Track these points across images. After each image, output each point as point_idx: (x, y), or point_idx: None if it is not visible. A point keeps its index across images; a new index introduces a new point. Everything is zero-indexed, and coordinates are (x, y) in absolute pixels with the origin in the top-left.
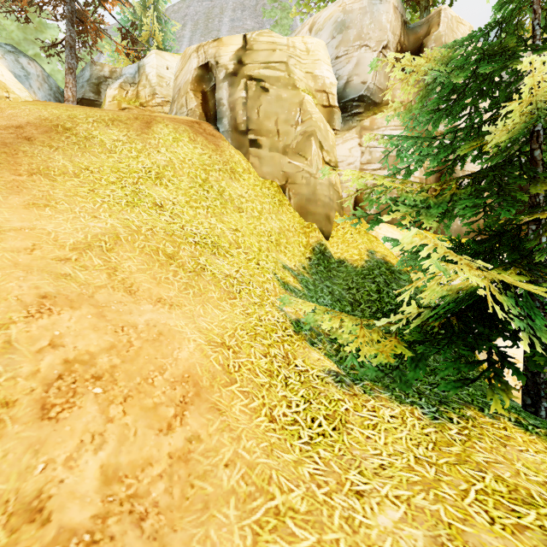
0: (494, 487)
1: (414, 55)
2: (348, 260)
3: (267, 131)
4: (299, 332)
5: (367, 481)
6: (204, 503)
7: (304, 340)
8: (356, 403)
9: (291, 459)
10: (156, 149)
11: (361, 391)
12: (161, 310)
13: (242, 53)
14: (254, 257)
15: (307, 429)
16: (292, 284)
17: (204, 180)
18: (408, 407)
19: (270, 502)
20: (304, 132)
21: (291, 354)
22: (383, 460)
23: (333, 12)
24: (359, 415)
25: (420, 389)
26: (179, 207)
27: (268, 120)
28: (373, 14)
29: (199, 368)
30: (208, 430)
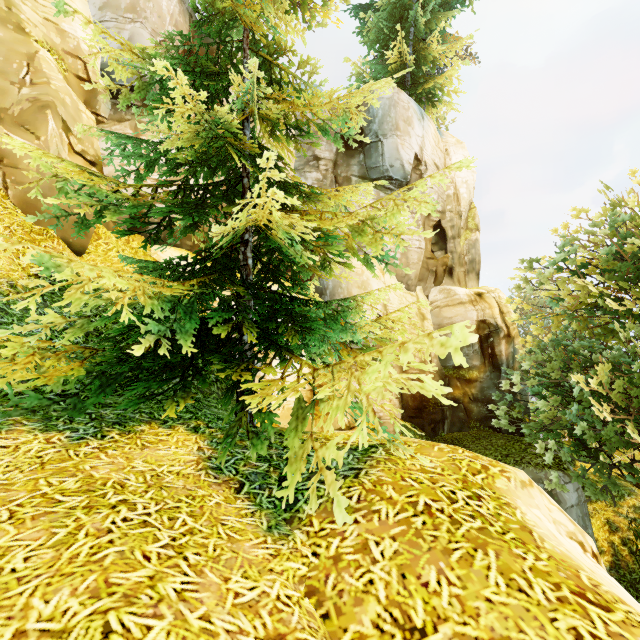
0: (65, 487)
1: None
2: None
3: None
4: None
5: None
6: None
7: None
8: None
9: None
10: None
11: None
12: None
13: None
14: None
15: None
16: None
17: None
18: (53, 434)
19: None
20: (35, 99)
21: None
22: None
23: None
24: None
25: (103, 415)
26: None
27: None
28: None
29: None
30: None
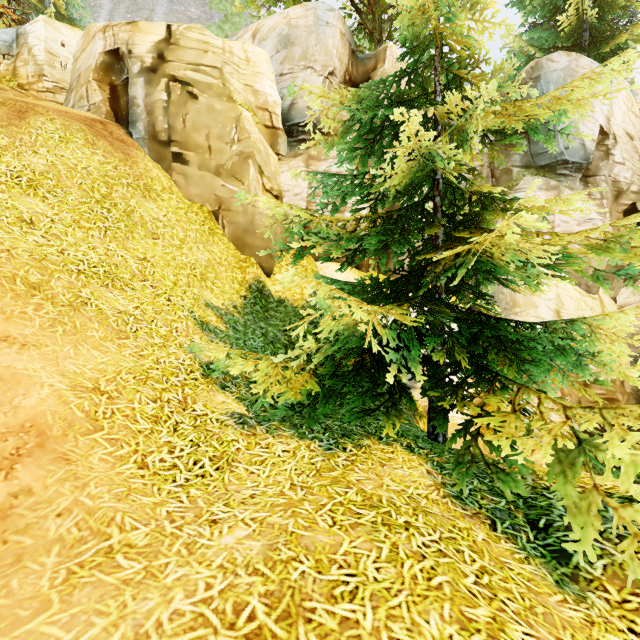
0: (352, 498)
1: (363, 87)
2: (289, 299)
3: (195, 145)
4: (209, 375)
5: (230, 510)
6: (17, 557)
7: (214, 384)
8: (251, 442)
9: (152, 501)
10: (32, 149)
11: (264, 431)
12: (5, 351)
13: (164, 46)
14: (164, 292)
15: (185, 472)
16: (214, 324)
17: (105, 196)
18: (308, 441)
19: (104, 543)
20: (241, 153)
21: (191, 398)
22: (257, 490)
23: (278, 23)
24: (249, 453)
25: (329, 425)
26: (60, 226)
27: (198, 132)
28: (319, 35)
29: (51, 416)
30: (46, 482)
